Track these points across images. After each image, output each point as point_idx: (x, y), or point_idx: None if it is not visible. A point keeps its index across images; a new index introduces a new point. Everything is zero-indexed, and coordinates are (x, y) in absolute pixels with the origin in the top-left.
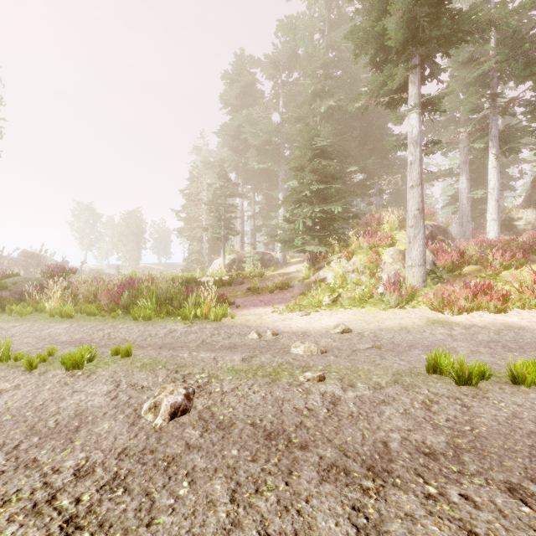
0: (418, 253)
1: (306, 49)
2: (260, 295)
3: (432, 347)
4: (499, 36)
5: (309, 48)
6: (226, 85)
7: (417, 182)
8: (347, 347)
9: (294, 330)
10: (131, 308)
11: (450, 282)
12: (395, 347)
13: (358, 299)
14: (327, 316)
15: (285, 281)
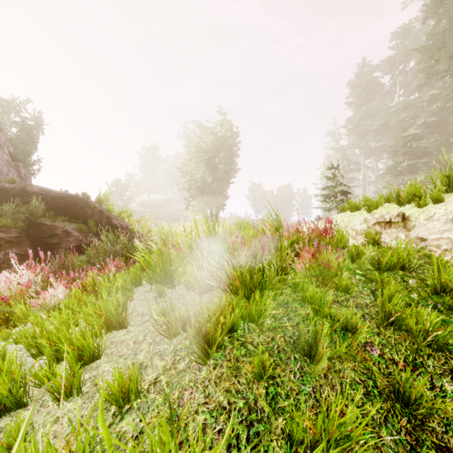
0: None
1: (418, 44)
2: None
3: None
4: None
5: (420, 43)
6: (349, 92)
7: None
8: None
9: None
10: None
11: None
12: None
13: None
14: None
15: None
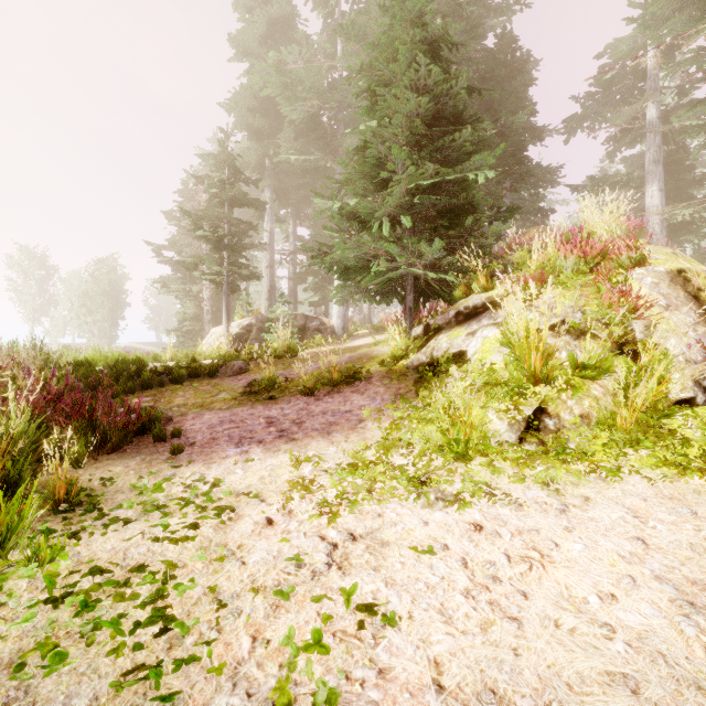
0: None
1: None
2: (275, 402)
3: None
4: None
5: None
6: (239, 13)
7: None
8: None
9: None
10: None
11: None
12: None
13: (633, 426)
14: (549, 521)
15: (345, 365)
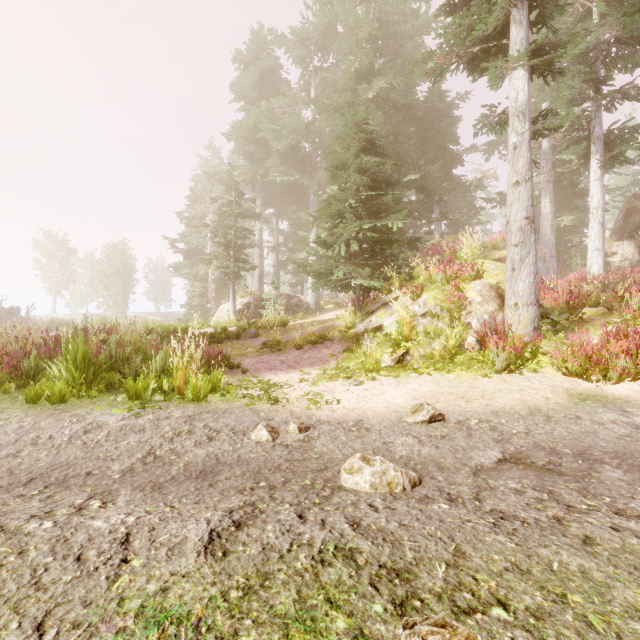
0: (526, 285)
1: (346, 22)
2: (281, 352)
3: (629, 457)
4: (605, 3)
5: (351, 18)
6: (238, 69)
7: (525, 175)
8: (453, 459)
9: (339, 417)
10: (41, 379)
11: (572, 331)
12: (555, 460)
13: (437, 358)
14: (391, 387)
15: (319, 332)
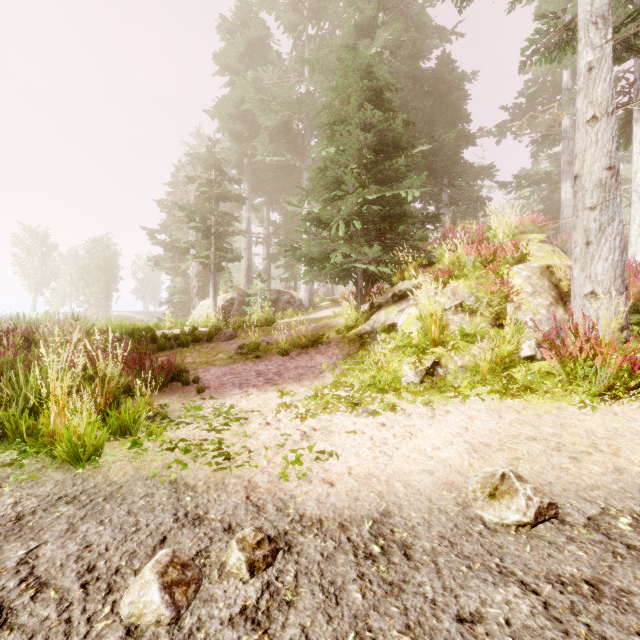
0: (609, 266)
1: None
2: (260, 360)
3: None
4: None
5: None
6: (223, 36)
7: (607, 106)
8: None
9: (343, 503)
10: None
11: None
12: None
13: (487, 372)
14: (423, 422)
15: (311, 333)
